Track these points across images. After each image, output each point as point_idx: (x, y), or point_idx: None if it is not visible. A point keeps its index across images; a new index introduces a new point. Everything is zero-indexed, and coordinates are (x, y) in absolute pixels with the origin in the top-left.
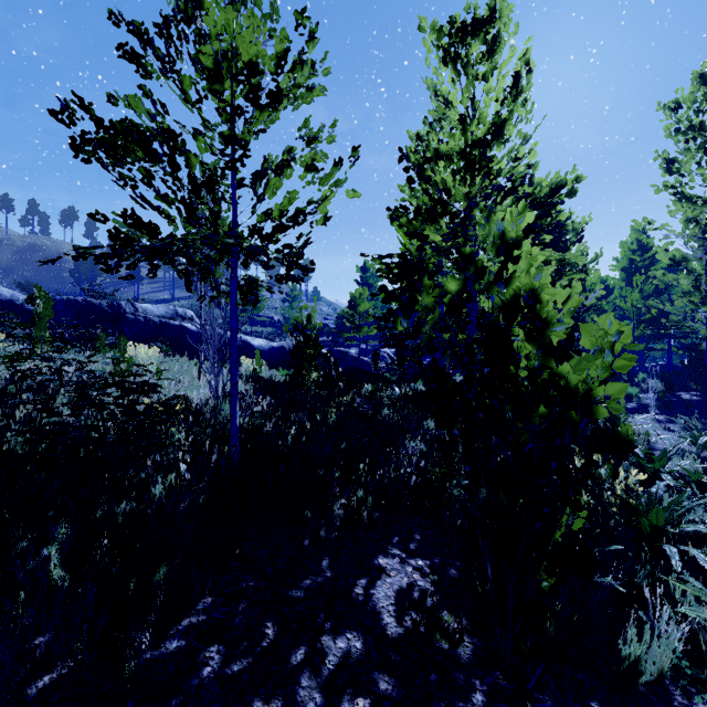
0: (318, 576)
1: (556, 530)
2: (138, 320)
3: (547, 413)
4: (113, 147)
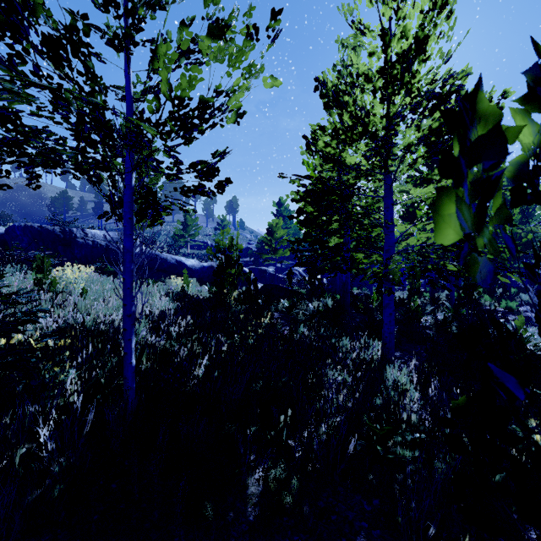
0: None
1: None
2: (87, 244)
3: None
4: None
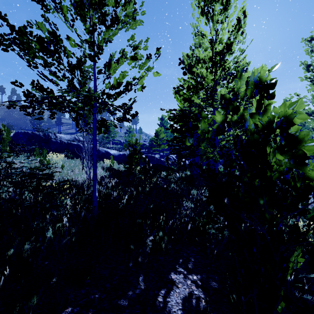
0: (136, 288)
1: (288, 275)
2: (57, 142)
3: (290, 202)
4: (21, 42)
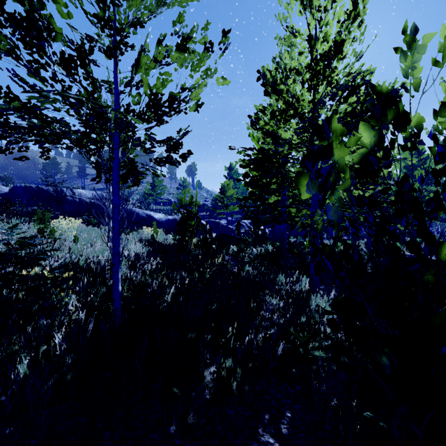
0: None
1: None
2: (75, 201)
3: None
4: None
